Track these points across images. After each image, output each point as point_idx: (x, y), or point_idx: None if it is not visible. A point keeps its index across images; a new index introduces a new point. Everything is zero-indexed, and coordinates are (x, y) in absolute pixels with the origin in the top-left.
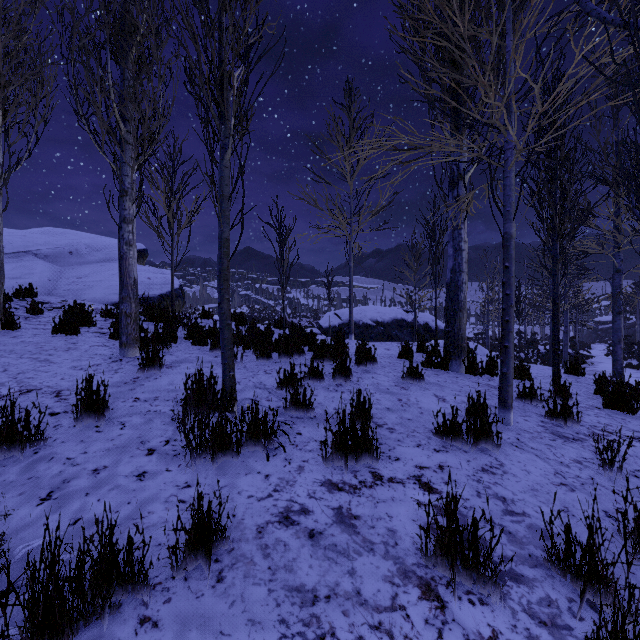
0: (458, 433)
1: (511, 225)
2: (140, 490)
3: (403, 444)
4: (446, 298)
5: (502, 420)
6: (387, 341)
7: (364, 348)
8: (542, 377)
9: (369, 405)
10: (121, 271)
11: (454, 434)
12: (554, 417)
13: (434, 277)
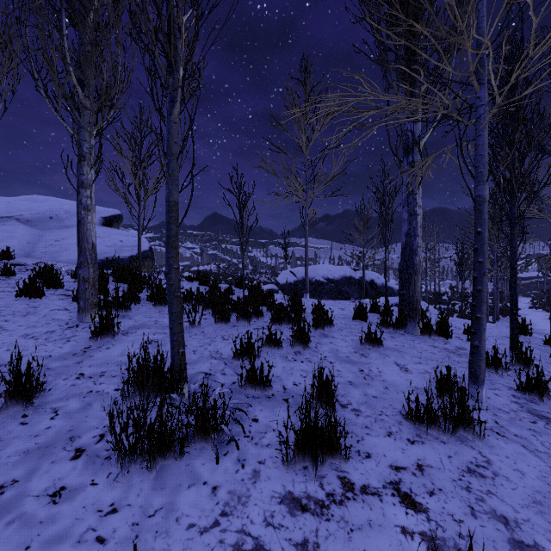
0: (434, 420)
1: (484, 187)
2: (49, 521)
3: (372, 432)
4: (401, 261)
5: (487, 408)
6: (337, 296)
7: (321, 311)
8: (492, 337)
9: (332, 383)
10: (79, 236)
11: (429, 420)
12: (526, 391)
13: (384, 240)
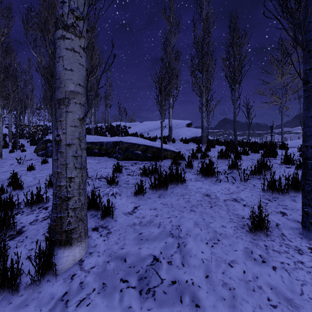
0: None
1: None
2: None
3: None
4: None
5: None
6: None
7: (282, 143)
8: None
9: (277, 150)
10: (202, 125)
11: None
12: None
13: None
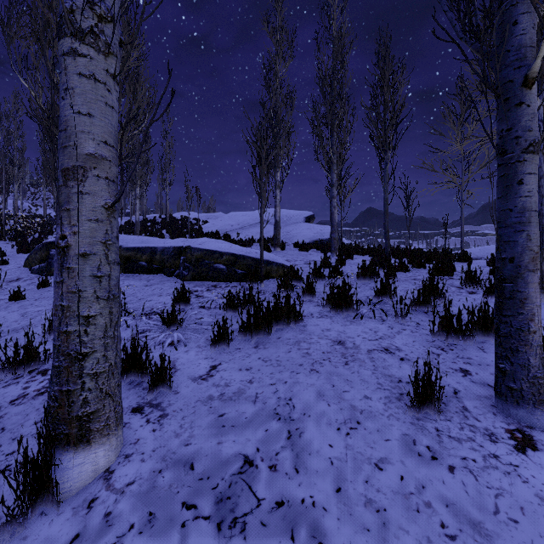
0: None
1: None
2: None
3: None
4: None
5: None
6: None
7: (462, 252)
8: None
9: (454, 263)
10: (331, 220)
11: None
12: None
13: None
